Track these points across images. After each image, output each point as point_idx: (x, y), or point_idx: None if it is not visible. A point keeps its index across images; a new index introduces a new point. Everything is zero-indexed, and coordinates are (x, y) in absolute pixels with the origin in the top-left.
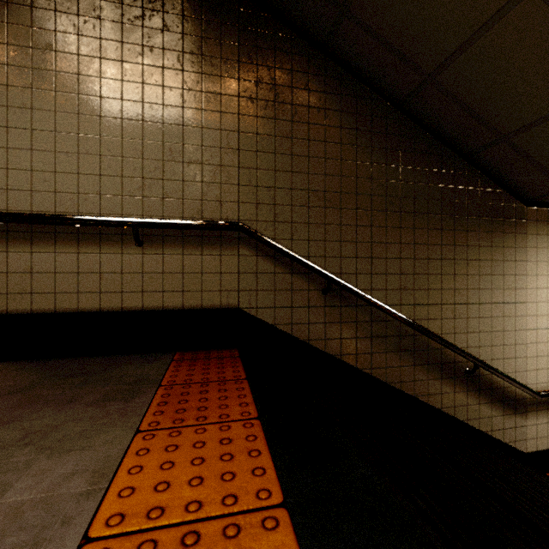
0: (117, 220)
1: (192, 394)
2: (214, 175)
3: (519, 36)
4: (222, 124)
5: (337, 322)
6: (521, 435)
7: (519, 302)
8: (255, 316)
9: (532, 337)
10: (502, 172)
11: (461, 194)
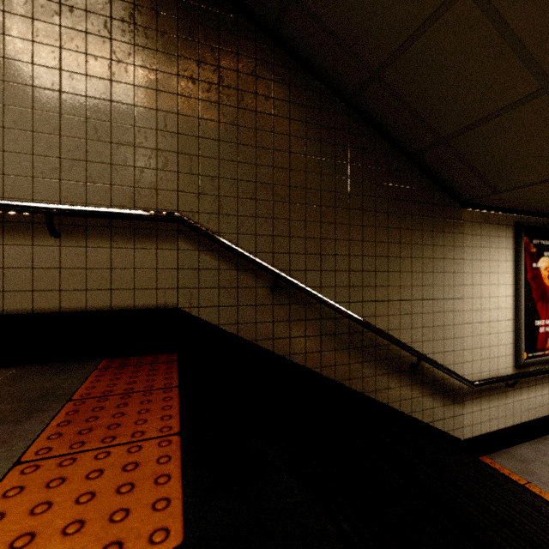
0: (24, 205)
1: (107, 408)
2: (150, 160)
3: (455, 38)
4: (159, 104)
5: (286, 320)
6: (458, 423)
7: (457, 298)
8: (196, 316)
9: (468, 331)
10: (442, 174)
11: (406, 193)
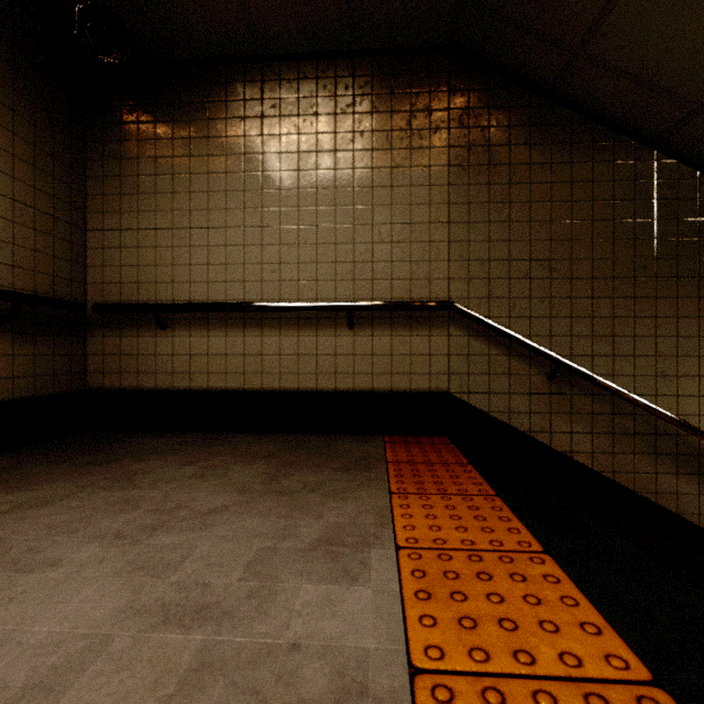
0: (335, 305)
1: (421, 471)
2: (423, 252)
3: None
4: (431, 198)
5: (566, 412)
6: None
7: None
8: (466, 401)
9: None
10: None
11: None
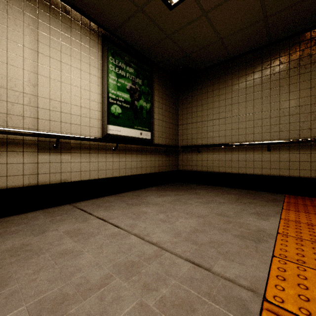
0: (261, 143)
1: (299, 206)
2: (307, 117)
3: None
4: (311, 93)
5: None
6: None
7: None
8: None
9: None
10: None
11: None
